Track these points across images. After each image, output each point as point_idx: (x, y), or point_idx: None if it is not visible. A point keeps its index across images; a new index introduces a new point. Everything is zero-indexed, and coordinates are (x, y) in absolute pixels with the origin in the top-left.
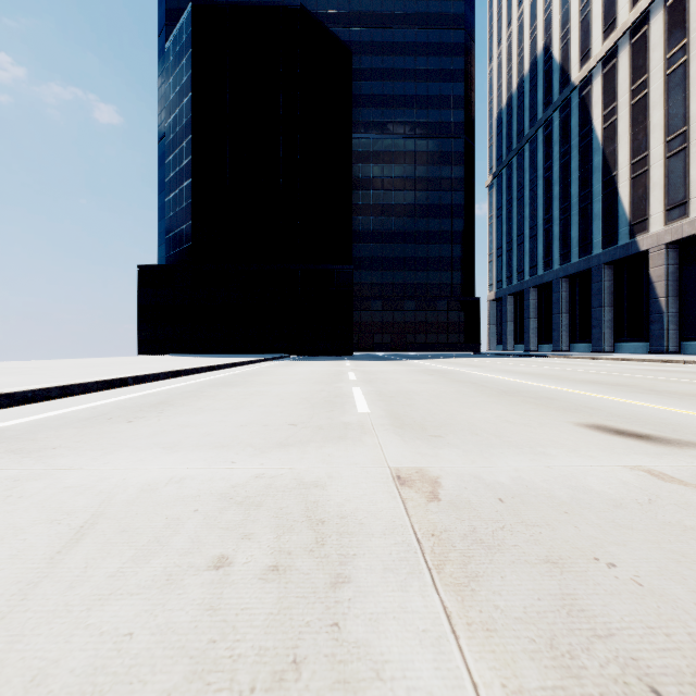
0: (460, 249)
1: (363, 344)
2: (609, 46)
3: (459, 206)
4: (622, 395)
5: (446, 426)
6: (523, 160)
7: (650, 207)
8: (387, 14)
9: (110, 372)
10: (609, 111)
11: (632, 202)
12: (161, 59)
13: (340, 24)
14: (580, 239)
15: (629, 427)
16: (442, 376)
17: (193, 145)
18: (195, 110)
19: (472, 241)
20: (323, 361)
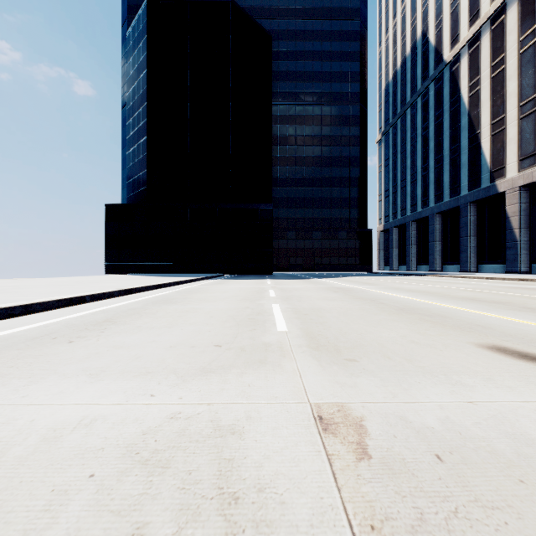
0: (356, 191)
1: (281, 265)
2: (474, 31)
3: (355, 157)
4: (503, 312)
5: (358, 348)
6: (405, 122)
7: (507, 157)
8: (299, 8)
9: (73, 290)
10: (474, 83)
11: (492, 154)
12: (124, 44)
13: (263, 16)
14: (450, 183)
15: (528, 349)
16: (345, 294)
17: (147, 110)
18: (149, 82)
19: (366, 185)
20: (249, 279)
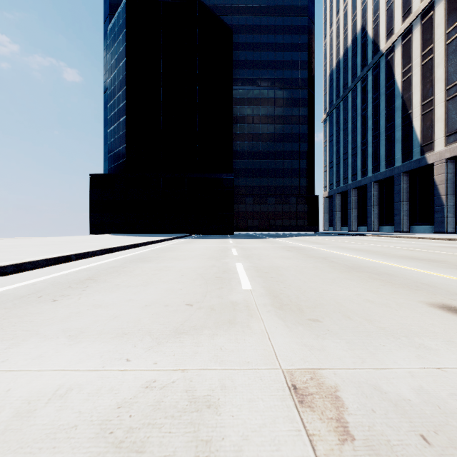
0: (305, 163)
1: (240, 226)
2: (406, 25)
3: (304, 134)
4: (442, 271)
5: (319, 307)
6: (347, 103)
7: (435, 134)
8: (256, 6)
9: (61, 250)
10: (406, 69)
11: (422, 131)
12: (106, 37)
13: (225, 13)
14: (386, 156)
15: None
16: (299, 252)
17: (126, 93)
18: (128, 70)
19: (313, 158)
20: (214, 239)
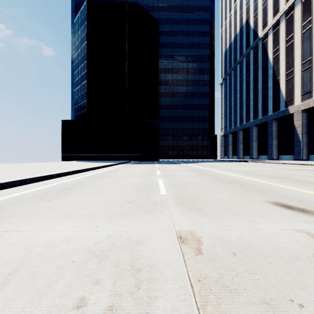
0: (208, 112)
1: (164, 155)
2: (276, 20)
3: (207, 93)
4: (286, 184)
5: (203, 203)
6: (236, 72)
7: (295, 93)
8: (175, 6)
9: (46, 171)
10: (276, 50)
11: (286, 91)
12: (72, 26)
13: (153, 10)
14: (262, 108)
15: (292, 204)
16: (200, 173)
17: (86, 65)
18: (87, 49)
19: (213, 109)
20: (145, 164)
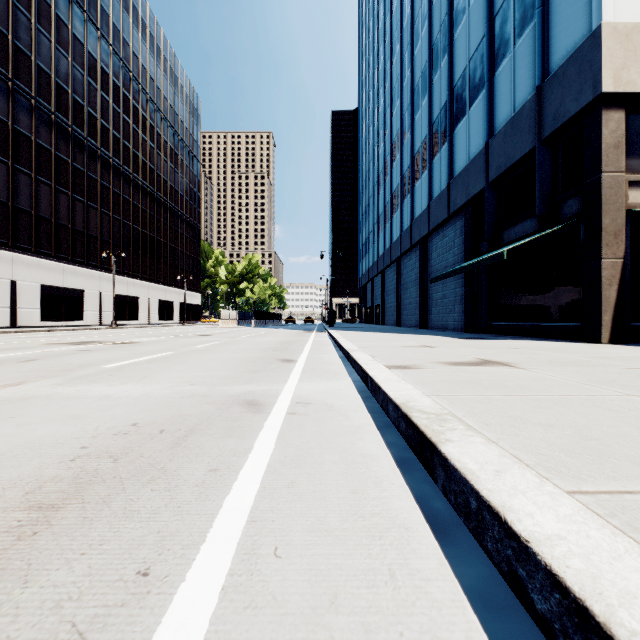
0: None
1: None
2: None
3: None
4: None
5: None
6: None
7: None
8: None
9: None
10: None
11: None
12: None
13: None
14: None
15: None
16: None
17: None
18: None
19: None
20: None
